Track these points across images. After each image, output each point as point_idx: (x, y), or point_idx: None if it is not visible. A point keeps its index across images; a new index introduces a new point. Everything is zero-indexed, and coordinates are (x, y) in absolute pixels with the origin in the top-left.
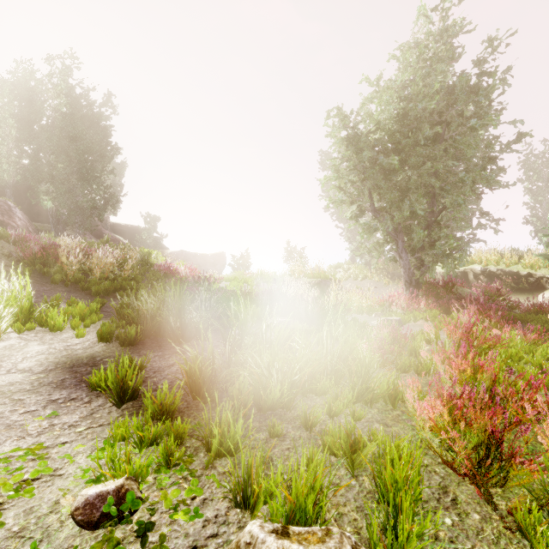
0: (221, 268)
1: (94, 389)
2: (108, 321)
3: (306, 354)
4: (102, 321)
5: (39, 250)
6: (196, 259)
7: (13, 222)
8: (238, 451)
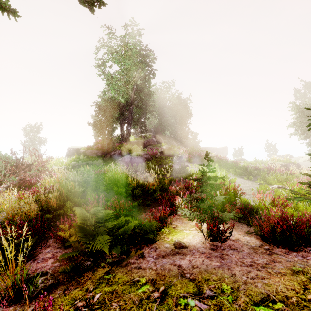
0: (226, 154)
1: (245, 179)
2: (232, 172)
3: (280, 177)
4: (232, 172)
5: (197, 155)
6: (214, 150)
7: (162, 142)
8: (271, 184)
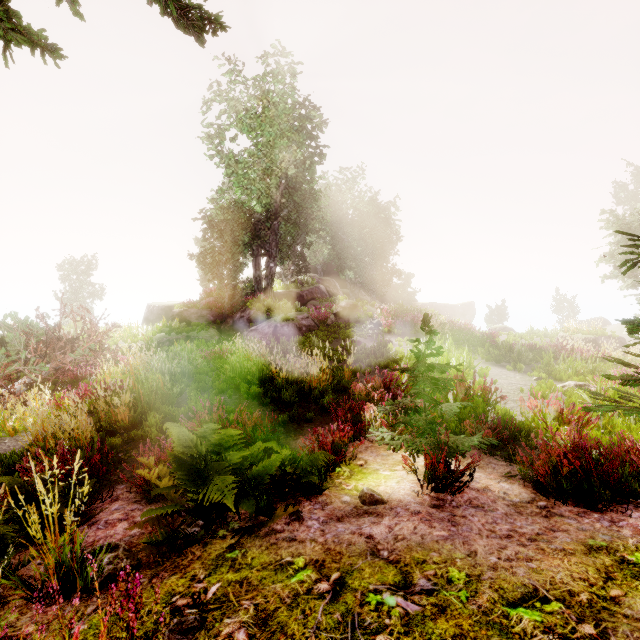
0: (471, 319)
1: (508, 370)
2: (481, 354)
3: (581, 365)
4: (482, 354)
5: (410, 320)
6: (445, 310)
7: (339, 293)
8: (562, 380)
